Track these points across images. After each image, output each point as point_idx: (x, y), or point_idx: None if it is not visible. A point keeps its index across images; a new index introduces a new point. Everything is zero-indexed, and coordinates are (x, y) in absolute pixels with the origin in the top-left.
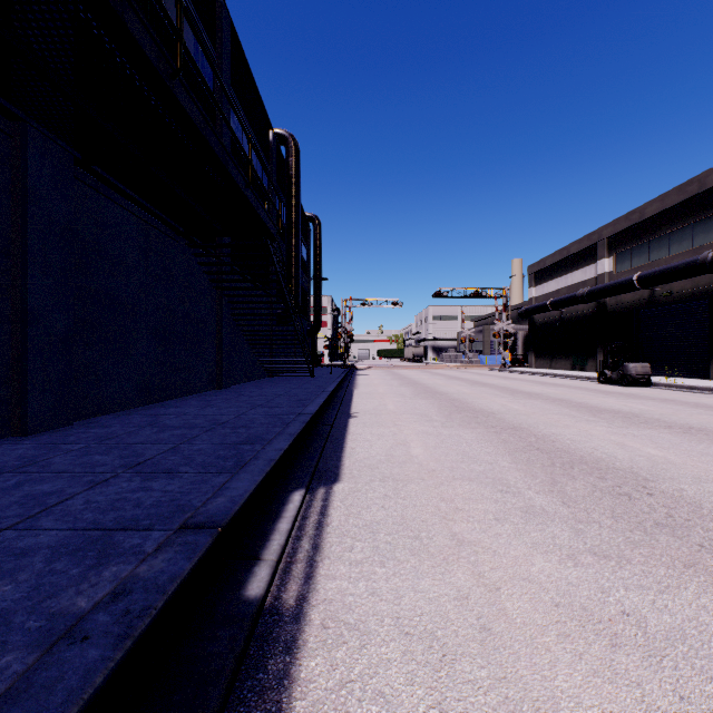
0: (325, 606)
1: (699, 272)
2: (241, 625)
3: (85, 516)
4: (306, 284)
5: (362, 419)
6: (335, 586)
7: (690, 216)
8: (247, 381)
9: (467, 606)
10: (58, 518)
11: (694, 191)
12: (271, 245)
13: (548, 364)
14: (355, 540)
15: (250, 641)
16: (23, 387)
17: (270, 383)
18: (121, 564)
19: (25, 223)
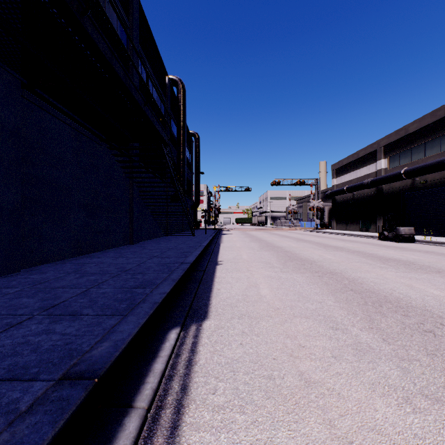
0: None
1: None
2: None
3: None
4: (190, 176)
5: (225, 266)
6: (198, 439)
7: (438, 131)
8: (151, 239)
9: None
10: None
11: (442, 115)
12: (164, 148)
13: (345, 227)
14: (218, 381)
15: None
16: None
17: (165, 240)
18: None
19: None
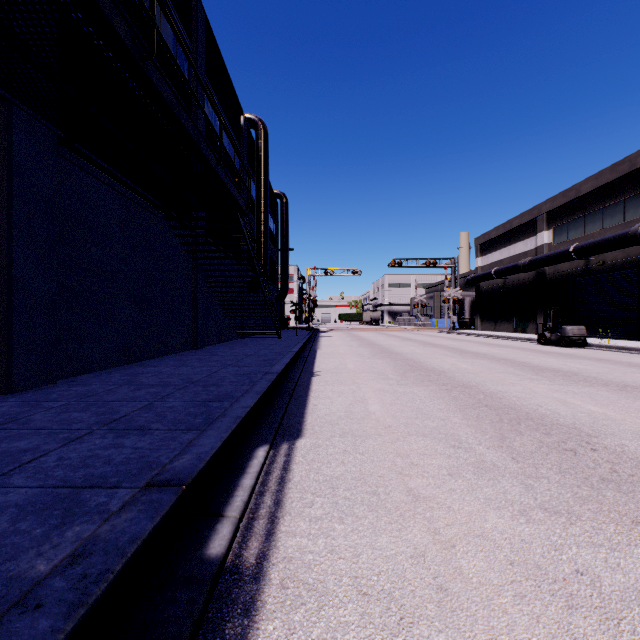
0: (285, 565)
1: (630, 243)
2: (200, 586)
3: (56, 473)
4: (275, 255)
5: (324, 377)
6: (295, 543)
7: (621, 193)
8: (220, 342)
9: (423, 565)
10: (30, 475)
11: (625, 170)
12: (241, 218)
13: (493, 327)
14: (316, 496)
15: (209, 602)
16: (9, 348)
17: (241, 344)
18: (85, 523)
19: (10, 196)
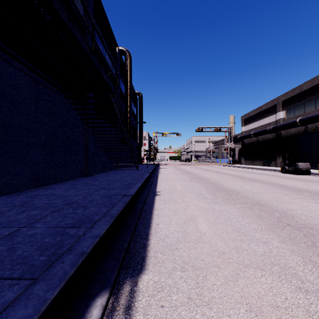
0: None
1: None
2: None
3: None
4: (136, 125)
5: (163, 196)
6: None
7: None
8: (104, 172)
9: None
10: None
11: None
12: (112, 98)
13: (251, 163)
14: None
15: None
16: None
17: (115, 173)
18: None
19: None
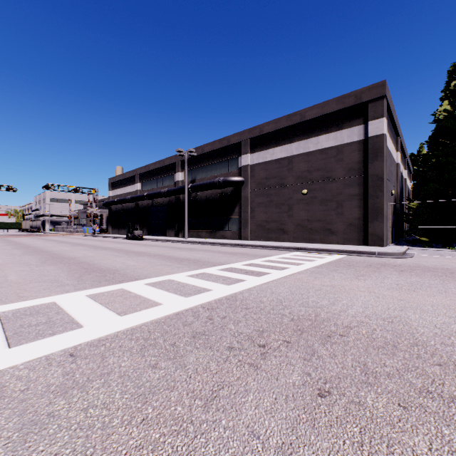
0: None
1: (161, 196)
2: None
3: None
4: None
5: None
6: None
7: (162, 174)
8: None
9: None
10: None
11: (162, 164)
12: None
13: (118, 232)
14: None
15: None
16: None
17: None
18: None
19: None
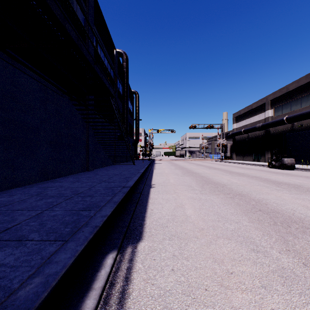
0: None
1: None
2: None
3: None
4: (132, 122)
5: (157, 188)
6: None
7: None
8: (103, 167)
9: None
10: None
11: None
12: (111, 99)
13: (242, 158)
14: None
15: None
16: None
17: (113, 168)
18: None
19: None
